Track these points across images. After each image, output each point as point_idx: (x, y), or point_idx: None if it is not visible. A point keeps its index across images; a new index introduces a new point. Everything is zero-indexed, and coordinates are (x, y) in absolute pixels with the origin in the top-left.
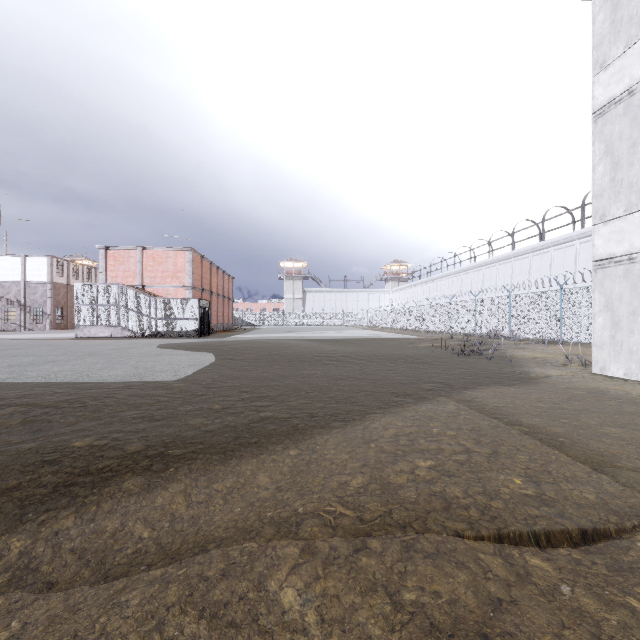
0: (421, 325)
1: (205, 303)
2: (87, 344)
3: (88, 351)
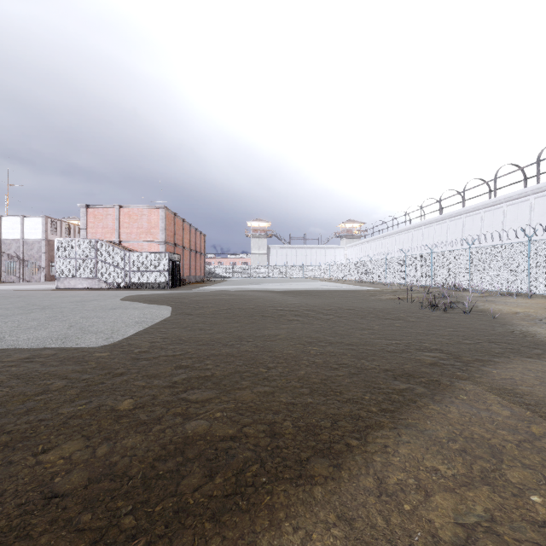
0: (376, 277)
1: (176, 257)
2: (57, 295)
3: (47, 304)
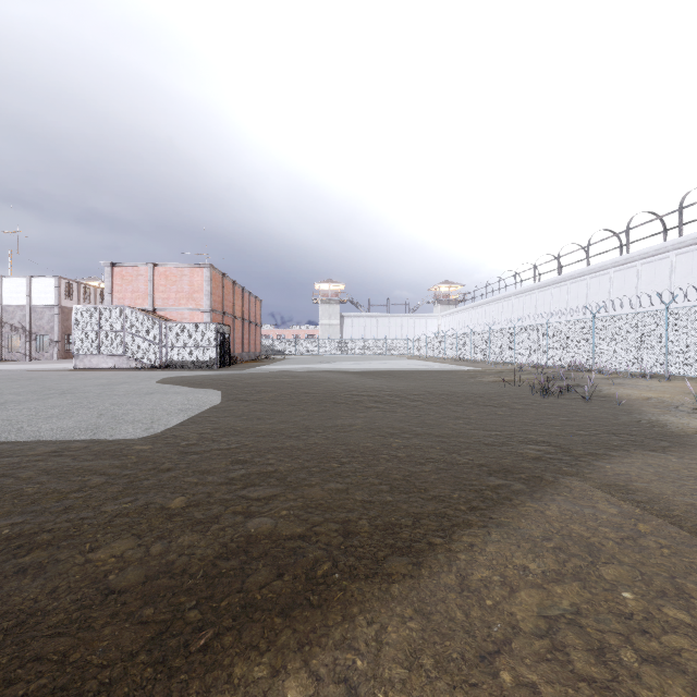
0: (478, 354)
1: (225, 328)
2: (77, 377)
3: (66, 387)
